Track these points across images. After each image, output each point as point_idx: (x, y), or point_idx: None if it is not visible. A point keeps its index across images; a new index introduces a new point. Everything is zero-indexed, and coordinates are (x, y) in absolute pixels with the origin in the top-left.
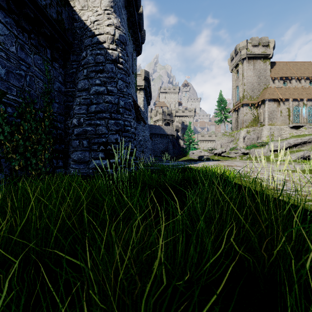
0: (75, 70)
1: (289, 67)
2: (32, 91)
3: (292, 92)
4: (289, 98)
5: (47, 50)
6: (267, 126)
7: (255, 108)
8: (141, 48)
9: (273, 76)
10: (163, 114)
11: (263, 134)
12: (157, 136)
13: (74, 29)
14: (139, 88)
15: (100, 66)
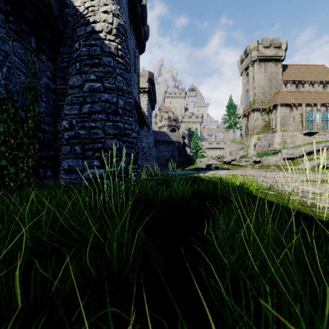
0: (67, 64)
1: (302, 70)
2: (11, 85)
3: (305, 96)
4: (302, 103)
5: (31, 38)
6: (280, 133)
7: (266, 113)
8: (144, 46)
9: (285, 80)
10: (168, 119)
11: (275, 141)
12: (162, 143)
13: (65, 16)
14: (143, 90)
15: (96, 59)
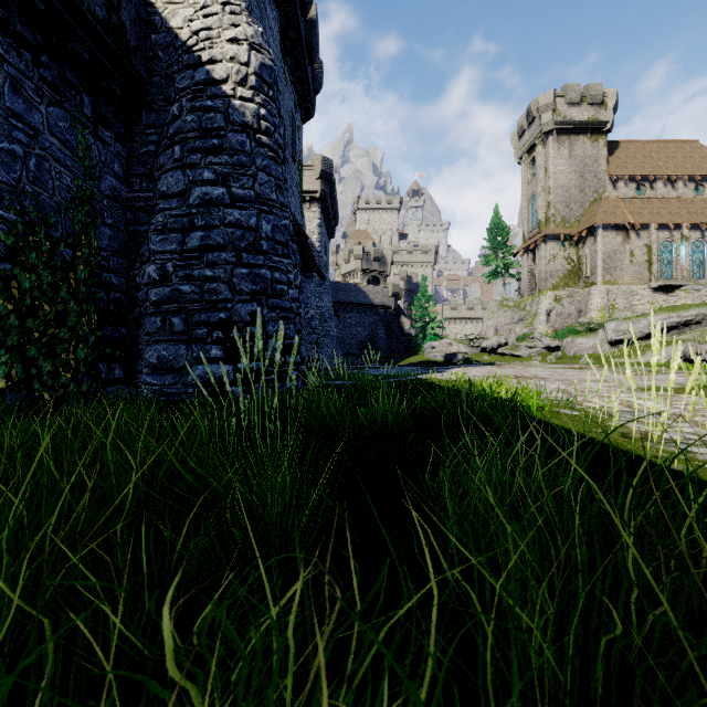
0: (154, 149)
1: (650, 152)
2: (45, 195)
3: (657, 209)
4: (650, 223)
5: (83, 97)
6: (602, 287)
7: (574, 245)
8: (313, 104)
9: (614, 173)
10: (363, 258)
11: (593, 304)
12: (350, 309)
13: (151, 48)
14: (310, 197)
15: (214, 137)
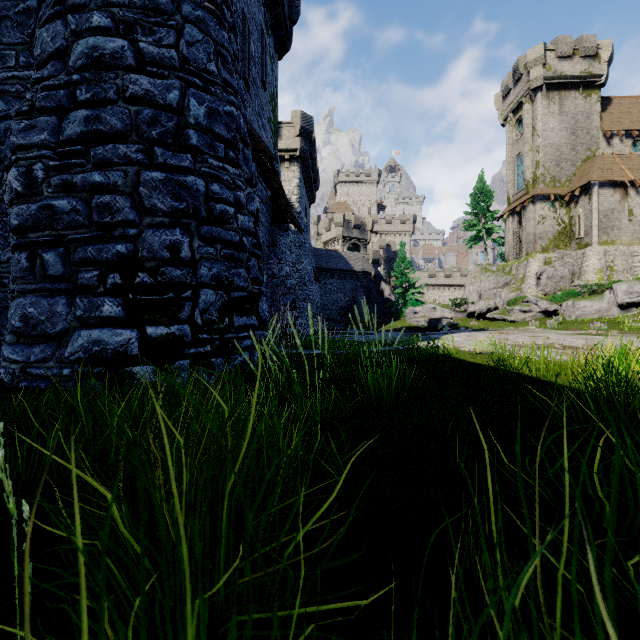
0: (36, 4)
1: None
2: None
3: None
4: None
5: None
6: (598, 248)
7: (565, 205)
8: (288, 35)
9: (609, 129)
10: (344, 225)
11: (589, 266)
12: (331, 275)
13: None
14: (289, 156)
15: None
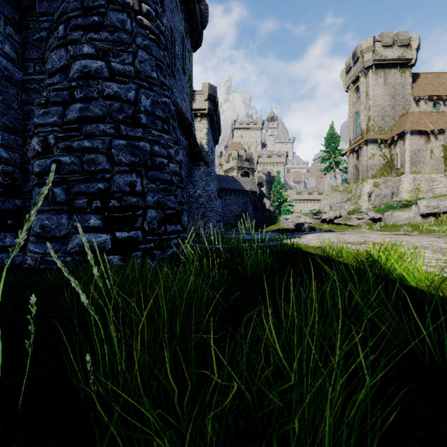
0: (46, 35)
1: (442, 80)
2: None
3: None
4: (445, 129)
5: None
6: (409, 176)
7: (387, 146)
8: (200, 36)
9: (417, 95)
10: (238, 159)
11: (403, 188)
12: (229, 193)
13: None
14: (200, 113)
15: (95, 15)
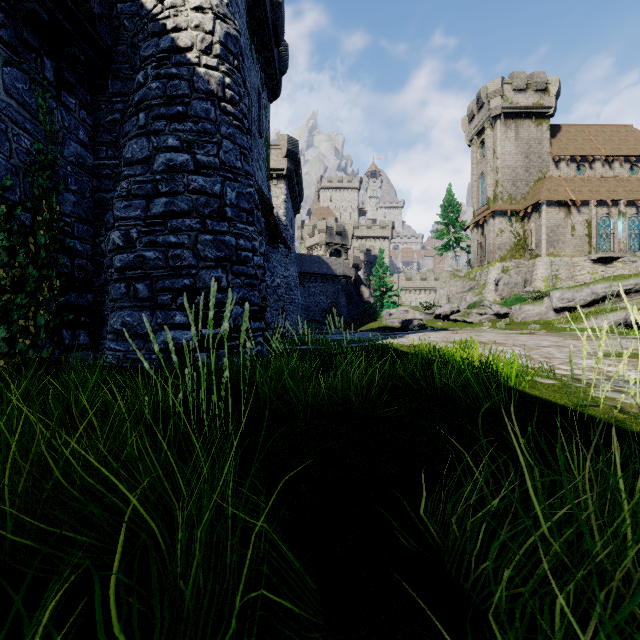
0: (120, 117)
1: (589, 135)
2: (0, 157)
3: (596, 187)
4: (589, 200)
5: (44, 60)
6: (546, 259)
7: (520, 220)
8: (279, 85)
9: (557, 155)
10: (326, 232)
11: (538, 274)
12: (314, 279)
13: (117, 17)
14: (276, 175)
15: (179, 104)
